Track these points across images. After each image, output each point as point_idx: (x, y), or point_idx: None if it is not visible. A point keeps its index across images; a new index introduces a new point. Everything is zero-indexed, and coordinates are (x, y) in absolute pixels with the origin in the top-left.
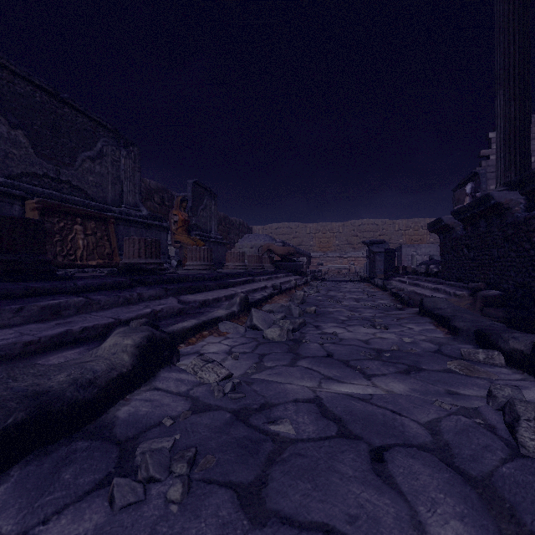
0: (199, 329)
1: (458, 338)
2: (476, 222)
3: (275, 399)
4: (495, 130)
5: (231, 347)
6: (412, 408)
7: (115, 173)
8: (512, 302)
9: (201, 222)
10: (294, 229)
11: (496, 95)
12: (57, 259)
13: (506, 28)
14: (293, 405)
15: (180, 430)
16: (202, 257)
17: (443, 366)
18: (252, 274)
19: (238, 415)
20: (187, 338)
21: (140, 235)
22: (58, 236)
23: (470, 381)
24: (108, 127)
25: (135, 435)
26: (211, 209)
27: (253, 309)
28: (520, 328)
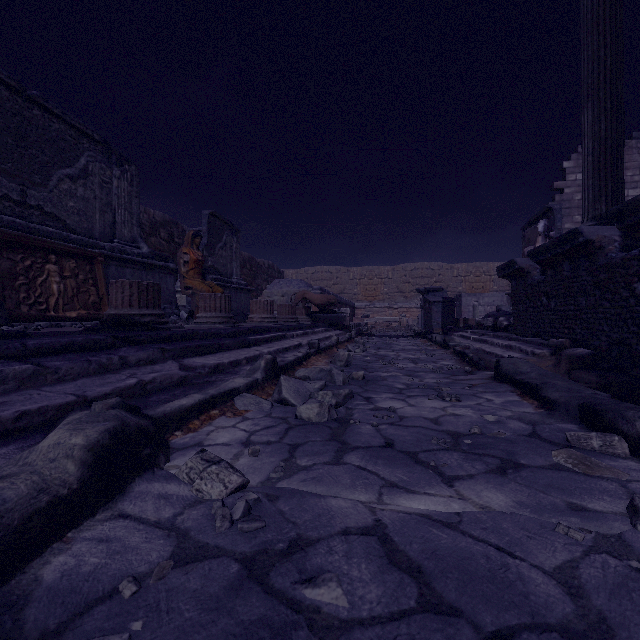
0: (205, 408)
1: (554, 414)
2: (558, 265)
3: (313, 530)
4: (570, 159)
5: (249, 433)
6: (525, 539)
7: (105, 198)
8: (604, 363)
9: (219, 264)
10: (335, 274)
11: (582, 109)
12: (20, 309)
13: (595, 26)
14: (342, 542)
15: (145, 609)
16: (218, 306)
17: (548, 459)
18: (282, 329)
19: (252, 568)
20: (187, 421)
21: (139, 278)
22: (22, 279)
23: (594, 485)
24: (95, 138)
25: (61, 625)
26: (232, 247)
27: (283, 377)
28: (622, 397)
